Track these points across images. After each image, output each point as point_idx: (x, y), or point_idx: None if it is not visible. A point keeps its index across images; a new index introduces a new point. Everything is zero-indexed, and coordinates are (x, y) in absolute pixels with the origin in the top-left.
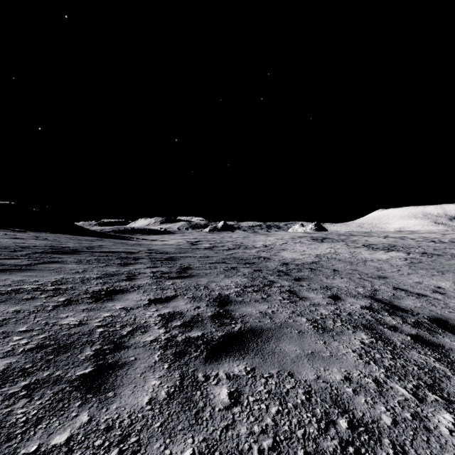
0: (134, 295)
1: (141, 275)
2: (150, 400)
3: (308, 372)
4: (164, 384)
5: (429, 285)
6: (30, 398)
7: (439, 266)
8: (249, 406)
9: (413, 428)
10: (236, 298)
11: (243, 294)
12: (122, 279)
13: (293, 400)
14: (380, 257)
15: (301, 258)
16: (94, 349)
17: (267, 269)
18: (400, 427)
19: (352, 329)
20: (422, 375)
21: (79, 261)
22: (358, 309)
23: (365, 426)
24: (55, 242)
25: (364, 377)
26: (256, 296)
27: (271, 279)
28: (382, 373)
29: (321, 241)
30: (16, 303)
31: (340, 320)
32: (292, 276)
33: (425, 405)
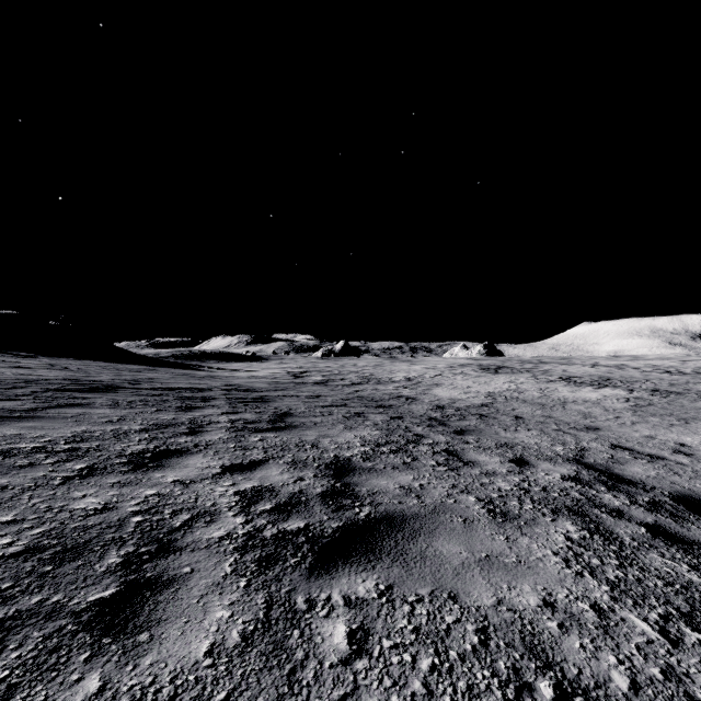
0: (197, 459)
1: (211, 426)
2: (211, 648)
3: (483, 592)
4: (238, 618)
5: (667, 441)
6: (1, 647)
7: (680, 410)
8: (383, 657)
9: (667, 697)
10: (362, 464)
11: (374, 457)
12: (181, 433)
13: (459, 645)
14: (588, 397)
15: (464, 398)
16: (123, 553)
17: (412, 415)
18: (645, 696)
19: (551, 515)
20: (672, 595)
21: (114, 404)
22: (558, 481)
23: (584, 695)
24: (81, 374)
25: (576, 601)
26: (394, 459)
27: (419, 432)
28: (605, 593)
29: (495, 371)
30: (3, 473)
31: (531, 499)
32: (451, 427)
33: (683, 652)
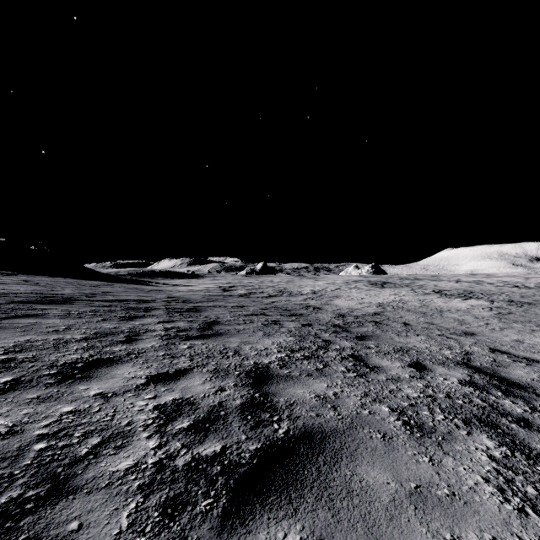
0: (126, 368)
1: (147, 334)
2: None
3: None
4: None
5: (534, 345)
6: None
7: (536, 318)
8: None
9: None
10: (279, 371)
11: (289, 363)
12: (118, 341)
13: None
14: (458, 307)
15: (359, 308)
16: (3, 500)
17: (319, 322)
18: None
19: (464, 427)
20: None
21: (66, 314)
22: (457, 386)
23: None
24: (47, 288)
25: None
26: (308, 365)
27: (326, 338)
28: None
29: (382, 286)
30: None
31: (440, 408)
32: (353, 333)
33: None
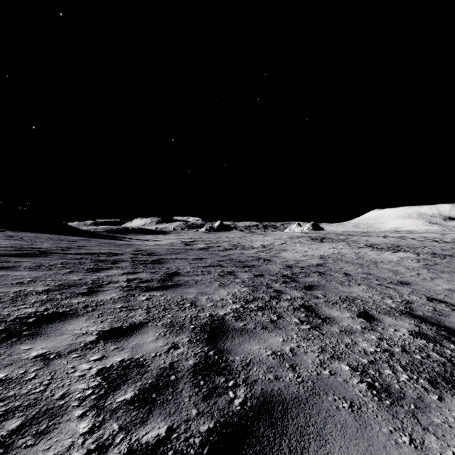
0: (79, 323)
1: (109, 285)
2: None
3: None
4: None
5: None
6: None
7: None
8: None
9: None
10: (234, 324)
11: (244, 315)
12: (79, 293)
13: None
14: (390, 258)
15: (304, 259)
16: None
17: (270, 273)
18: None
19: (433, 389)
20: None
21: (36, 267)
22: (409, 338)
23: None
24: (28, 243)
25: None
26: (262, 317)
27: (277, 288)
28: None
29: (321, 241)
30: None
31: (400, 365)
32: (301, 283)
33: None
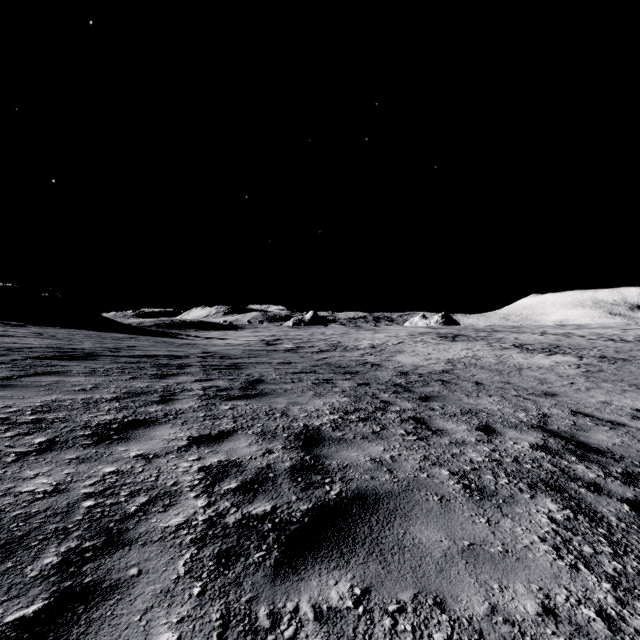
0: (165, 429)
1: (183, 394)
2: None
3: (472, 595)
4: None
5: (623, 407)
6: None
7: (630, 376)
8: None
9: None
10: (332, 434)
11: (343, 426)
12: (152, 401)
13: None
14: (541, 363)
15: (425, 364)
16: (63, 550)
17: (378, 381)
18: None
19: (529, 491)
20: None
21: (91, 372)
22: (528, 450)
23: None
24: (64, 342)
25: (578, 606)
26: (363, 428)
27: (385, 399)
28: (608, 593)
29: (453, 339)
30: None
31: (505, 472)
32: (416, 394)
33: None
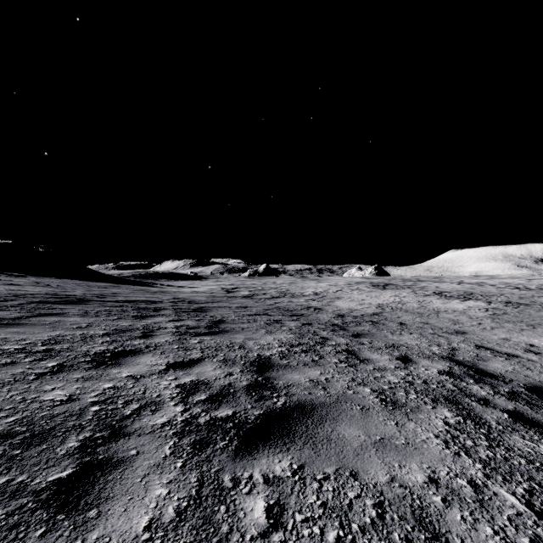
0: (148, 357)
1: (160, 331)
2: (150, 523)
3: (378, 470)
4: (174, 495)
5: (519, 342)
6: None
7: (528, 318)
8: (296, 530)
9: None
10: (279, 361)
11: (289, 356)
12: (136, 336)
13: (360, 518)
14: (456, 307)
15: (359, 308)
16: (81, 438)
17: (319, 322)
18: None
19: (431, 403)
20: (533, 472)
21: (84, 313)
22: (435, 375)
23: None
24: (59, 289)
25: (455, 478)
26: (305, 357)
27: (324, 336)
28: (478, 470)
29: (383, 288)
30: None
31: (414, 390)
32: (350, 332)
33: None
